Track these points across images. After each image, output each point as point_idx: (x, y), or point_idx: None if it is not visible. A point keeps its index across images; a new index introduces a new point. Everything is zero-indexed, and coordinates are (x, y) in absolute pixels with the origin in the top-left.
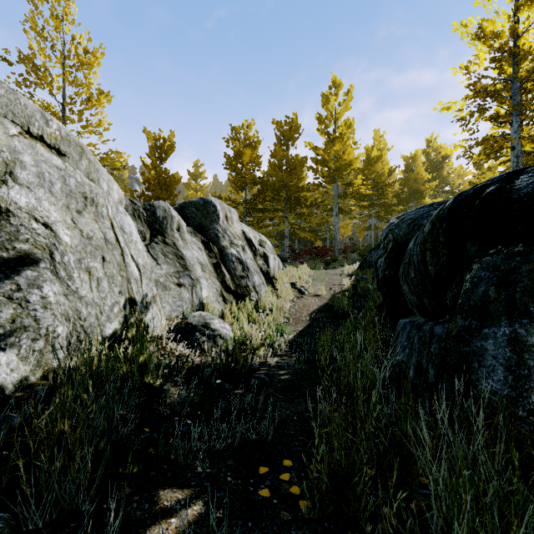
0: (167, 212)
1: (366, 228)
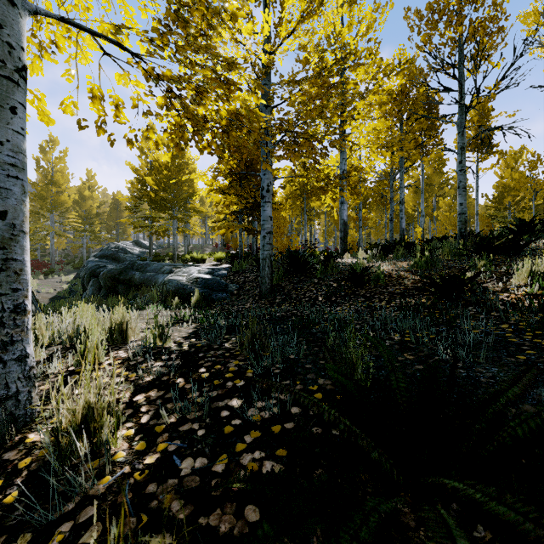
0: None
1: (80, 246)
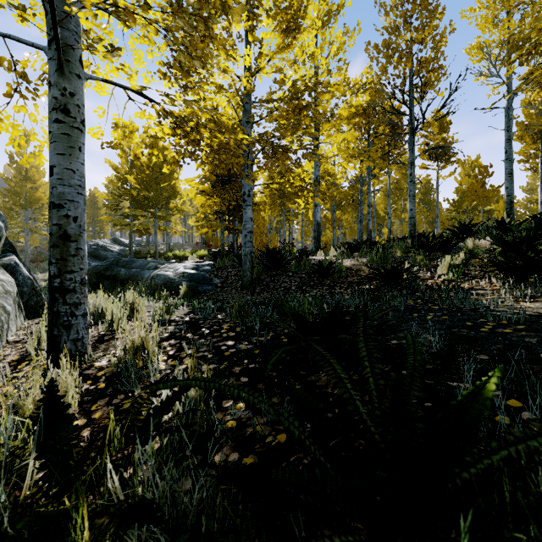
0: None
1: None
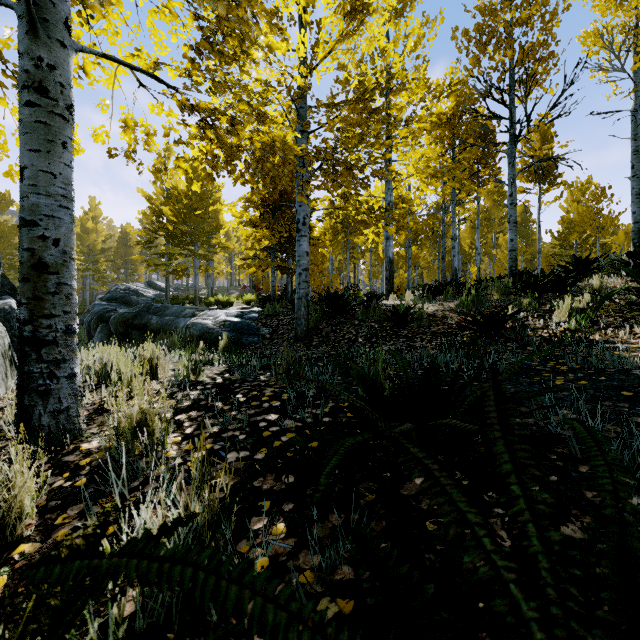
0: None
1: (82, 287)
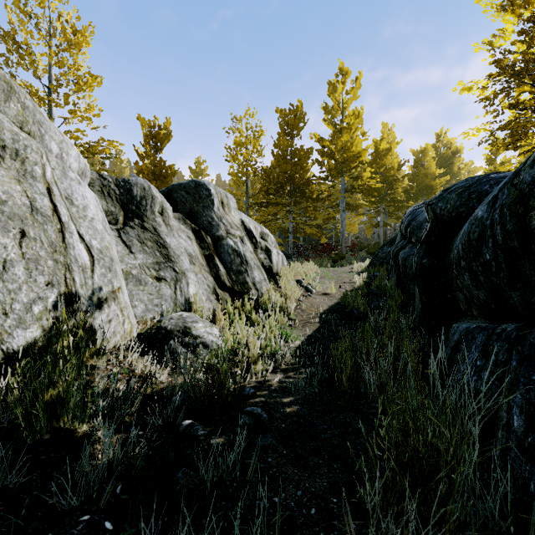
0: (146, 191)
1: (374, 225)
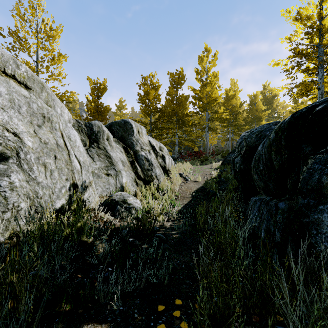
0: (100, 128)
1: (226, 139)
